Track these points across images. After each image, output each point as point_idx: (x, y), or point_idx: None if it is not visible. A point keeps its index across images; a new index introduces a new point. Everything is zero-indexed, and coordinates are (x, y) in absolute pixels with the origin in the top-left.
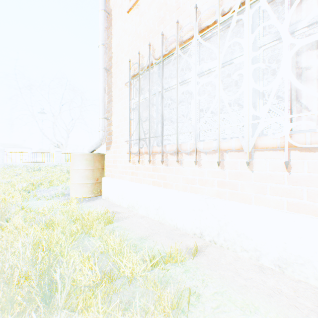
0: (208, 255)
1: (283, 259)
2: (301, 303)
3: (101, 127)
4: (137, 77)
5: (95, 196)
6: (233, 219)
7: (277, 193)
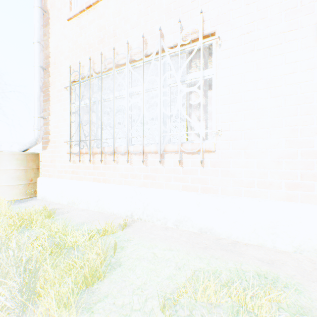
0: (134, 227)
1: (178, 220)
2: (181, 239)
3: (37, 126)
4: (78, 84)
5: (29, 197)
6: (152, 200)
7: (176, 180)
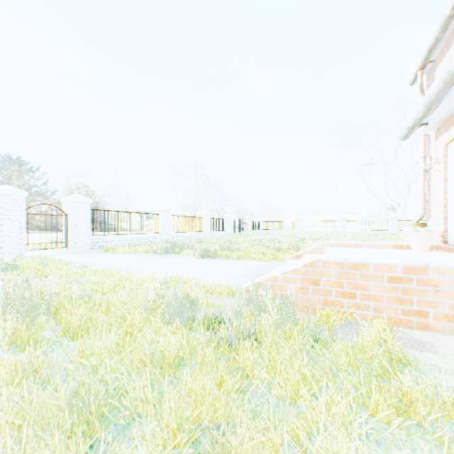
0: None
1: None
2: None
3: (420, 207)
4: None
5: None
6: None
7: None
